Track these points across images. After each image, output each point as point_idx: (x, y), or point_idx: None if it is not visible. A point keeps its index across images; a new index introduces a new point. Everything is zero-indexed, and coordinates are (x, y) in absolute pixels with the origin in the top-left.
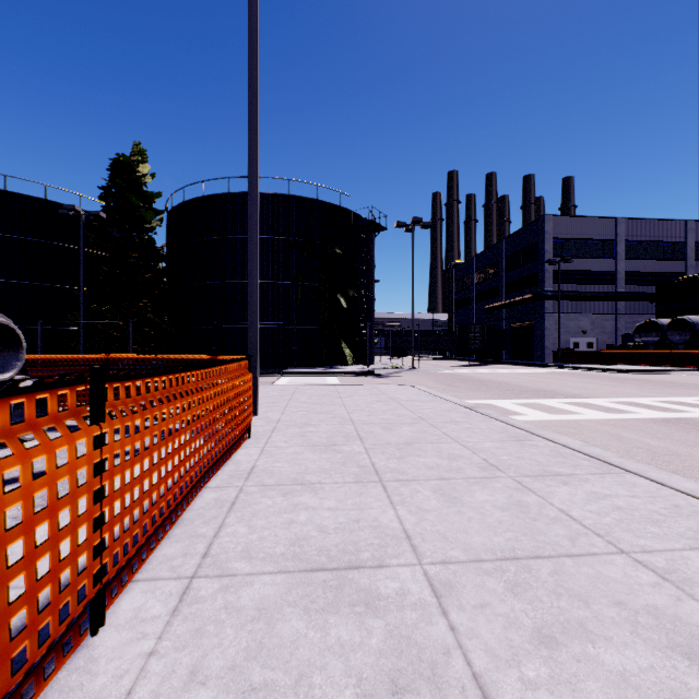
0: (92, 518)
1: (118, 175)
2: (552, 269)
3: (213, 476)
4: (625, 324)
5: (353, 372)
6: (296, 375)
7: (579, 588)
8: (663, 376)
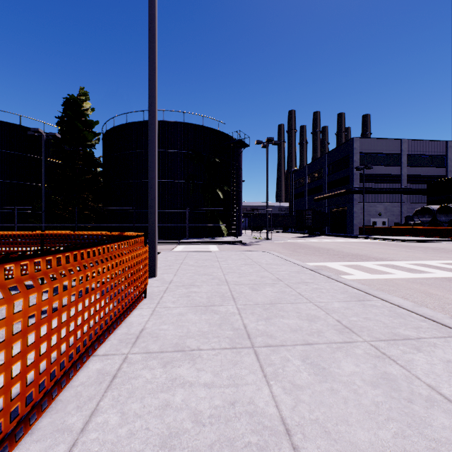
0: None
1: (69, 109)
2: (358, 173)
3: (104, 341)
4: (406, 209)
5: (227, 242)
6: (188, 243)
7: None
8: (436, 244)
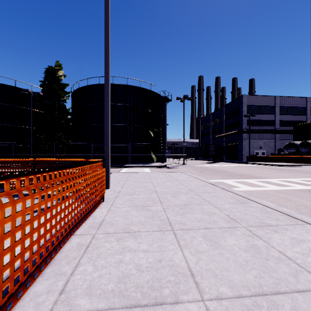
0: None
1: (49, 75)
2: (246, 119)
3: (79, 227)
4: (279, 144)
5: (156, 166)
6: (130, 167)
7: None
8: (298, 167)
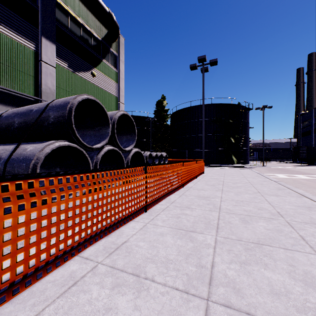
0: (196, 170)
1: (158, 106)
2: None
3: (200, 175)
4: None
5: (235, 166)
6: (214, 166)
7: (238, 180)
8: None
